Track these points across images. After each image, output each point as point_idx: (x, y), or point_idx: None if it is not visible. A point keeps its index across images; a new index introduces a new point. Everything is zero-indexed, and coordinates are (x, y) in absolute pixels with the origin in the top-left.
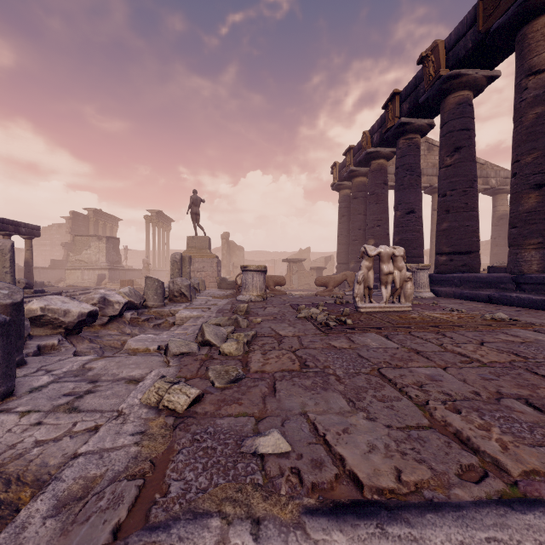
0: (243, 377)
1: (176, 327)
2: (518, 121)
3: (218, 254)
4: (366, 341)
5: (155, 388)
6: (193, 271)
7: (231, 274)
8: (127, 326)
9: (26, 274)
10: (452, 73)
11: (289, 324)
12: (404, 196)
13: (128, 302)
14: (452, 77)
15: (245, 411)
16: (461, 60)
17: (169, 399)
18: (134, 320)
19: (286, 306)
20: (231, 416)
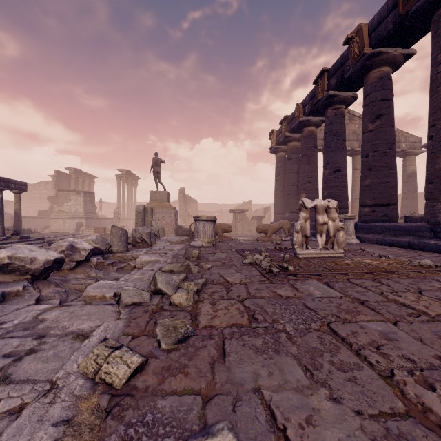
0: (191, 335)
1: (136, 270)
2: (434, 90)
3: (176, 205)
4: (309, 290)
5: (94, 355)
6: (155, 220)
7: (186, 222)
8: (93, 270)
9: (16, 223)
10: (374, 51)
11: (236, 270)
12: (332, 157)
13: (95, 248)
14: (374, 55)
15: (191, 386)
16: (383, 40)
17: (106, 371)
18: (100, 264)
19: (233, 252)
20: (174, 394)
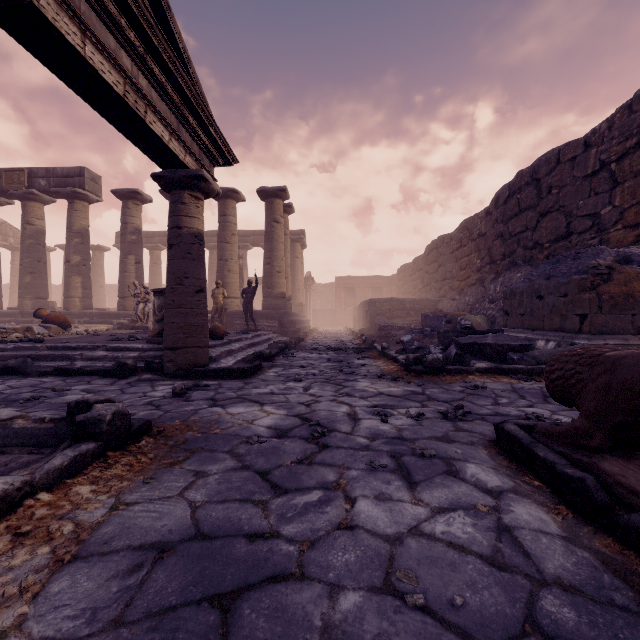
0: None
1: None
2: (23, 241)
3: None
4: None
5: None
6: None
7: None
8: None
9: None
10: None
11: None
12: None
13: None
14: None
15: None
16: None
17: None
18: None
19: None
20: None
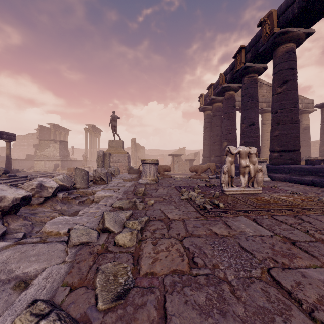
0: (131, 286)
1: (94, 204)
2: None
3: (129, 151)
4: (241, 227)
5: None
6: (112, 162)
7: (137, 163)
8: (58, 204)
9: (7, 164)
10: (282, 31)
11: (175, 206)
12: (248, 114)
13: (61, 186)
14: (282, 34)
15: None
16: (289, 21)
17: None
18: (65, 199)
19: (172, 188)
20: None
